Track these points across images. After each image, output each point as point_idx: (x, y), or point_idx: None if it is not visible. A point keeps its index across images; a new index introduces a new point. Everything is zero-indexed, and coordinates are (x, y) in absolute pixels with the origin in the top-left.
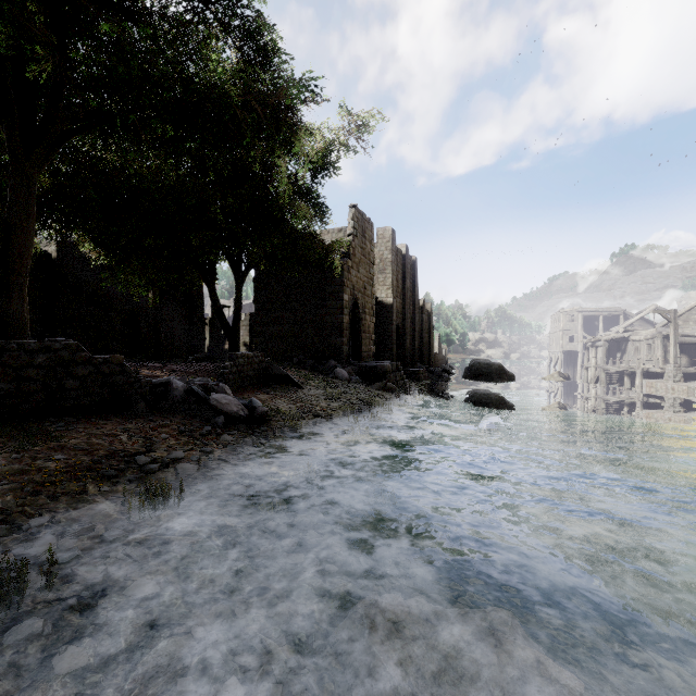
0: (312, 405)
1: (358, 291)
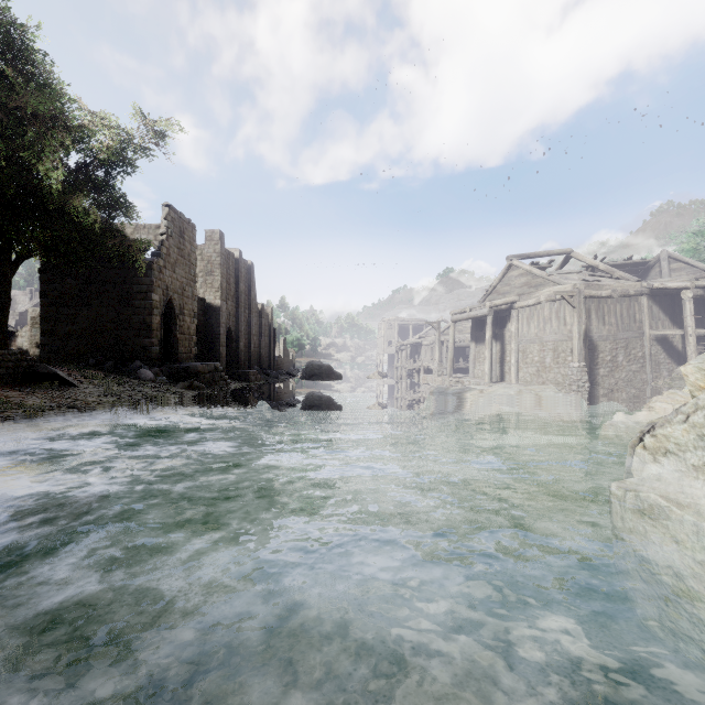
0: (76, 400)
1: (174, 292)
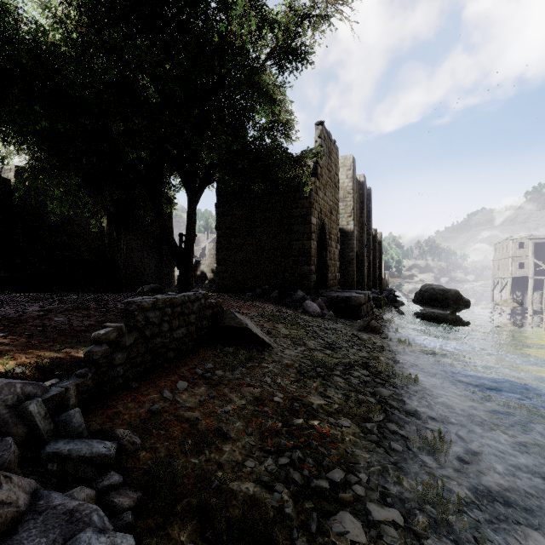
0: (296, 408)
1: (325, 216)
